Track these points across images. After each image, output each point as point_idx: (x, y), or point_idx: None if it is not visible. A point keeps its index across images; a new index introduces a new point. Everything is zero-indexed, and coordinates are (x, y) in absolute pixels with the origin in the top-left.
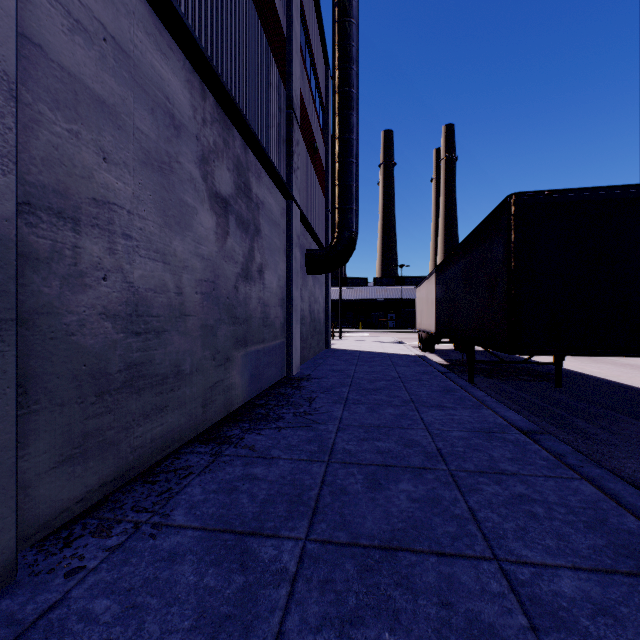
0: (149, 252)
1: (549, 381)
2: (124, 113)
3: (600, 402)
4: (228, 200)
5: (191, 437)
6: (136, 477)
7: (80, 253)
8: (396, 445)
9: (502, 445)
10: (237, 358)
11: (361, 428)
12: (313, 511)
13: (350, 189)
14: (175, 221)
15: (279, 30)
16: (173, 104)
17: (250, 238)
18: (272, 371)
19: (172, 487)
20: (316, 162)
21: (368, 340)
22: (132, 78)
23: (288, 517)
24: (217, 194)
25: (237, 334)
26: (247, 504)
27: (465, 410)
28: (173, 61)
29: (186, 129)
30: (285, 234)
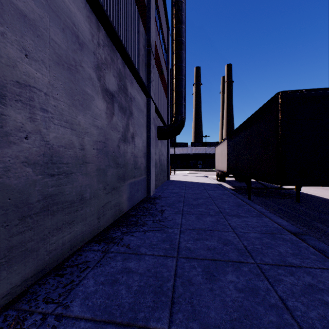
0: (61, 122)
1: (292, 198)
2: (42, 27)
3: (325, 211)
4: (113, 94)
5: (90, 238)
6: (51, 271)
7: (5, 119)
8: (218, 243)
9: (283, 243)
10: (119, 188)
11: (194, 231)
12: (171, 301)
13: (181, 93)
14: (79, 103)
15: (143, 2)
16: (78, 29)
17: (127, 117)
18: (139, 194)
19: (74, 279)
20: (162, 79)
21: (189, 175)
22: (48, 5)
23: (154, 307)
24: (107, 89)
25: (119, 173)
26: (125, 295)
27: (253, 218)
28: (78, 2)
29: (87, 46)
30: (146, 117)
